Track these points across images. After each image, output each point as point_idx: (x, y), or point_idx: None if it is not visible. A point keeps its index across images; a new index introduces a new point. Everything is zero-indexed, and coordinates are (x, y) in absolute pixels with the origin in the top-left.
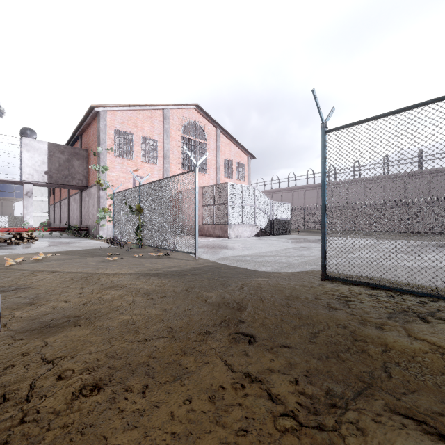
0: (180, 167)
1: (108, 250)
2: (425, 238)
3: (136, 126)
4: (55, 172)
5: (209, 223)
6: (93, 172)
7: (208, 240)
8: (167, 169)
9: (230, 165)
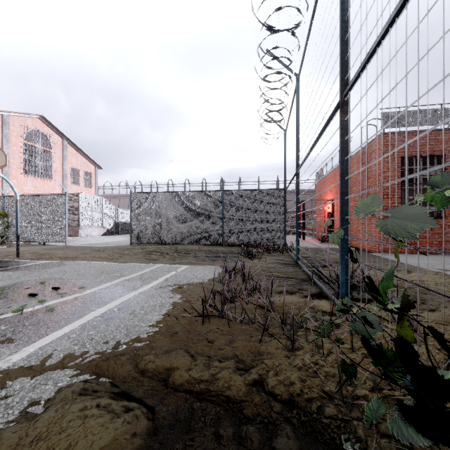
0: (22, 172)
1: None
2: None
3: None
4: None
5: None
6: None
7: None
8: (7, 173)
9: (77, 173)
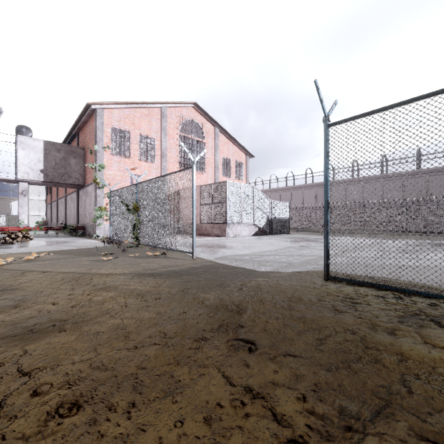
0: (178, 165)
1: (104, 249)
2: (424, 237)
3: (133, 124)
4: (51, 171)
5: (207, 222)
6: (90, 171)
7: (207, 239)
8: (165, 167)
9: (228, 164)
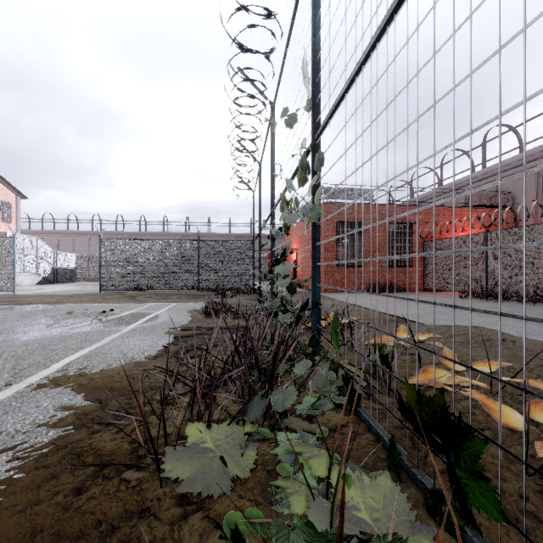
0: None
1: None
2: None
3: None
4: None
5: None
6: None
7: None
8: None
9: None
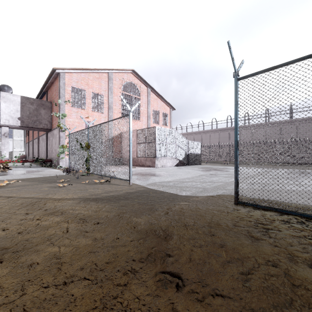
0: (121, 115)
1: (63, 177)
2: (296, 167)
3: (88, 84)
4: (26, 118)
5: (142, 156)
6: (55, 118)
7: (141, 169)
8: (111, 116)
9: (157, 114)
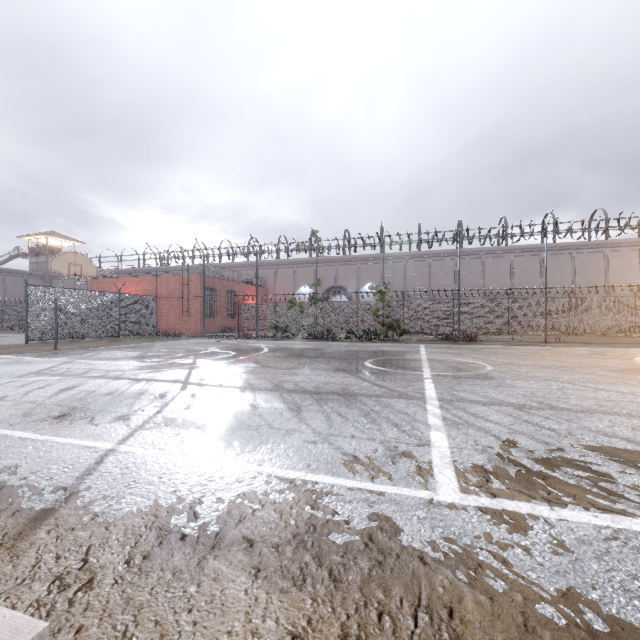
0: None
1: None
2: None
3: None
4: None
5: None
6: None
7: None
8: None
9: None
